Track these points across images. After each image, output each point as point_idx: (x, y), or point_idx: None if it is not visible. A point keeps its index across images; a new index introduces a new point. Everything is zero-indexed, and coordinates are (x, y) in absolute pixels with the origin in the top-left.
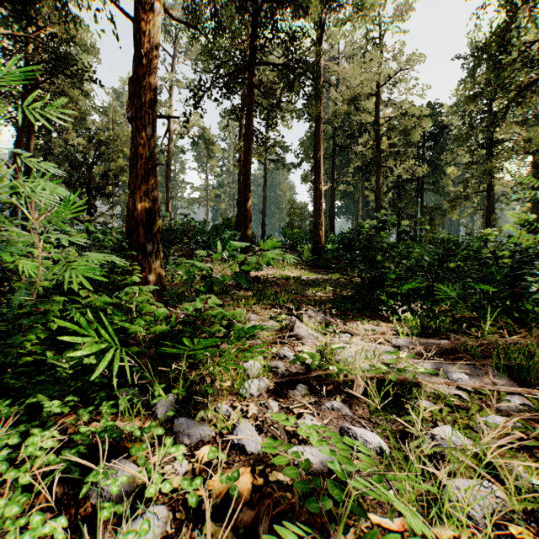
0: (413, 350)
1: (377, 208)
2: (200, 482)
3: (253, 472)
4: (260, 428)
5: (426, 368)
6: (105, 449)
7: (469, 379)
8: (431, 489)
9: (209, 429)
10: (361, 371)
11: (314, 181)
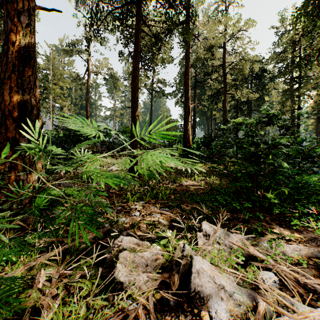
0: None
1: (224, 121)
2: None
3: None
4: None
5: None
6: None
7: None
8: None
9: None
10: None
11: (184, 100)
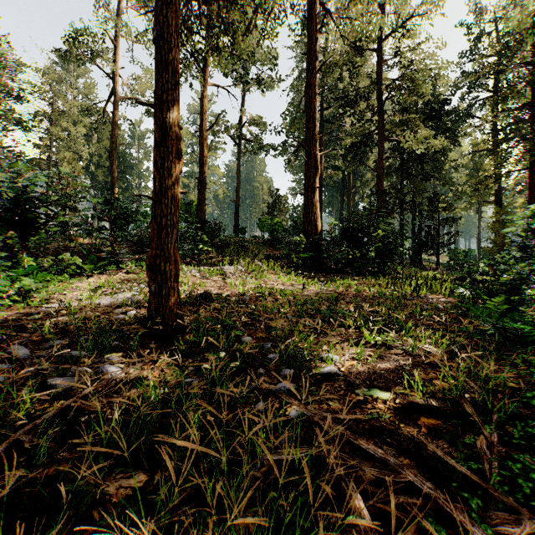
0: None
1: (380, 192)
2: None
3: None
4: None
5: None
6: None
7: None
8: None
9: None
10: None
11: (306, 143)
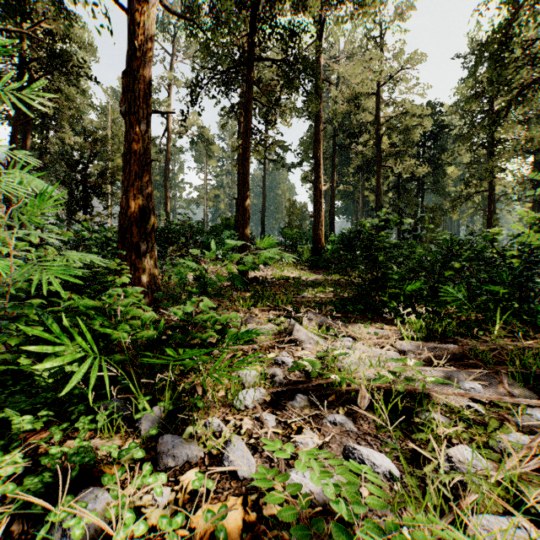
0: (419, 356)
1: (378, 208)
2: (182, 520)
3: (244, 503)
4: (255, 446)
5: (438, 378)
6: (74, 476)
7: (482, 388)
8: (459, 538)
9: (197, 448)
10: (366, 380)
11: (314, 180)
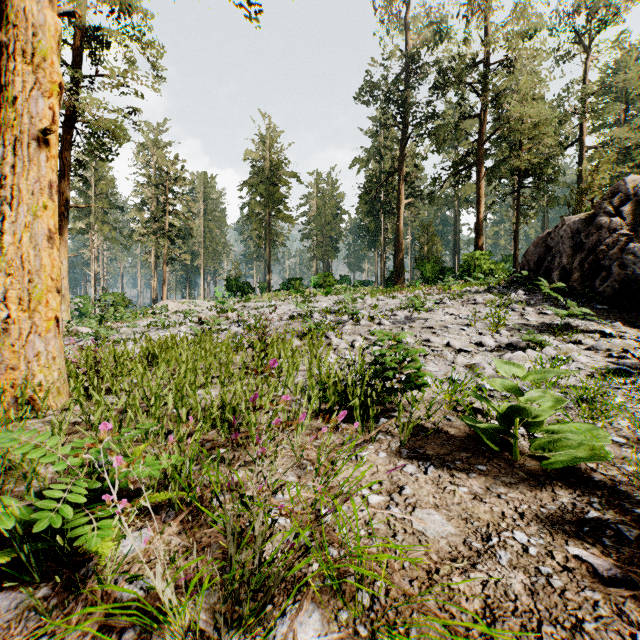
0: None
1: None
2: None
3: None
4: None
5: None
6: None
7: None
8: None
9: None
10: None
11: None
